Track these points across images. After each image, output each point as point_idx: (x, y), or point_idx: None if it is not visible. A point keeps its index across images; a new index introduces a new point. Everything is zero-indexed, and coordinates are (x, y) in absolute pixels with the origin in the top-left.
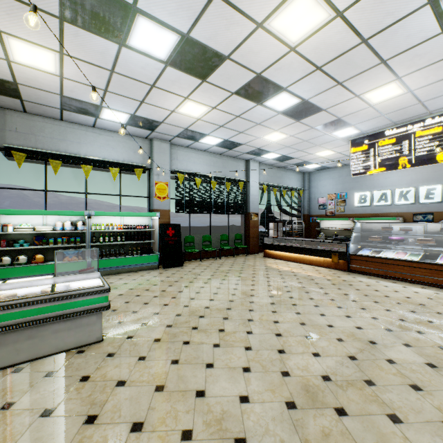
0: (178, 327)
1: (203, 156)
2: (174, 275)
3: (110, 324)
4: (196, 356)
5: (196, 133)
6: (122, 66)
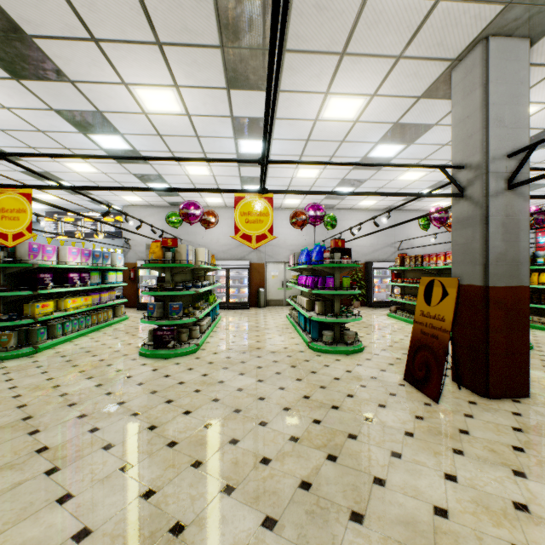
0: None
1: None
2: None
3: None
4: None
5: None
6: None
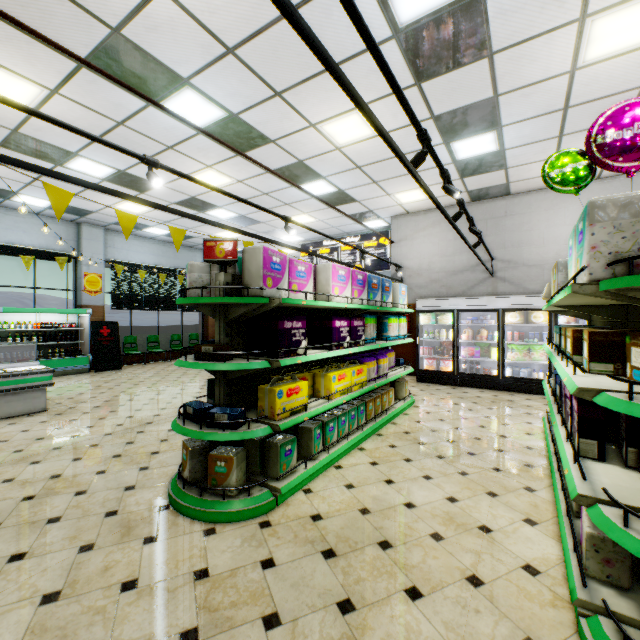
0: (116, 401)
1: (150, 245)
2: (111, 376)
3: (49, 405)
4: (129, 408)
5: (139, 224)
6: None
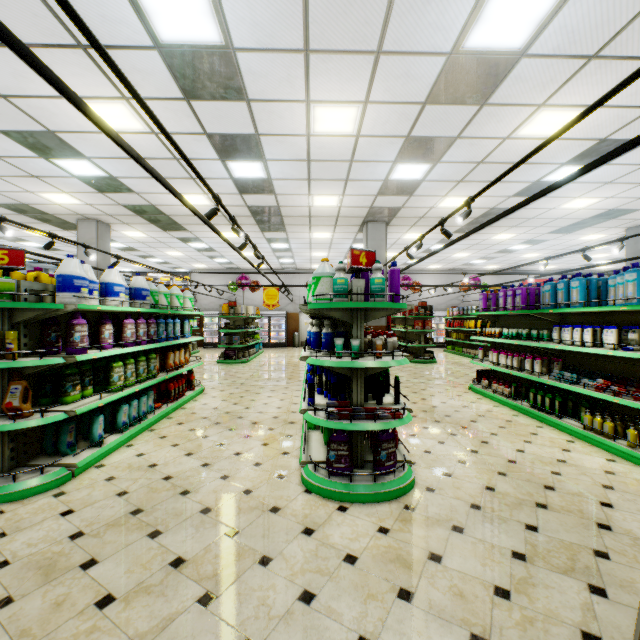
0: None
1: None
2: None
3: None
4: None
5: None
6: (1, 242)
